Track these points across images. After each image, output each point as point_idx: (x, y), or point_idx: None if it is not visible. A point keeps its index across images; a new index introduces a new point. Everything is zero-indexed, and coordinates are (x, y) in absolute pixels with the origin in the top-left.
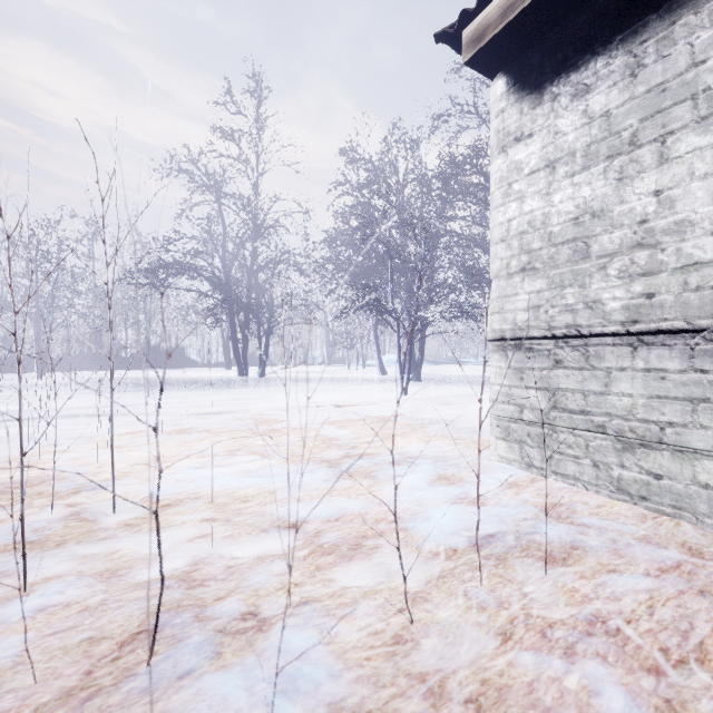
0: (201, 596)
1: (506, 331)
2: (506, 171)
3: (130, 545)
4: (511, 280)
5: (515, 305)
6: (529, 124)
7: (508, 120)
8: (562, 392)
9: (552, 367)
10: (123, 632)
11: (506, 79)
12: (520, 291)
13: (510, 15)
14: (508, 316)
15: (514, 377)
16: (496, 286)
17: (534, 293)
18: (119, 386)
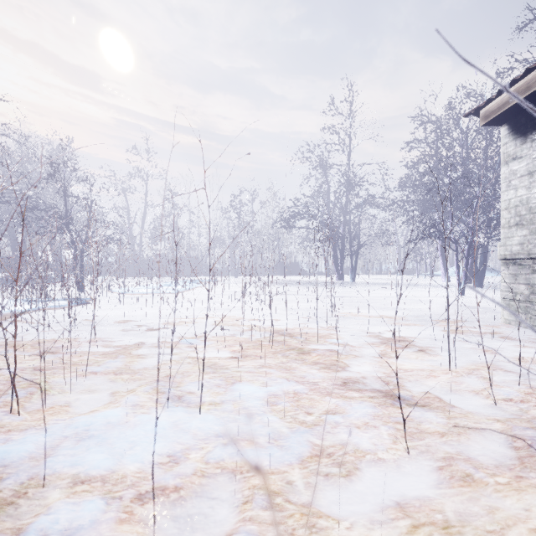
0: (372, 331)
1: (507, 255)
2: (507, 174)
3: (343, 323)
4: (510, 229)
5: (511, 242)
6: (520, 152)
7: (509, 149)
8: (535, 285)
9: (531, 273)
10: (357, 331)
11: (507, 127)
12: (515, 235)
13: (502, 109)
14: (508, 248)
15: (512, 278)
16: (502, 232)
17: (522, 236)
18: (277, 283)
